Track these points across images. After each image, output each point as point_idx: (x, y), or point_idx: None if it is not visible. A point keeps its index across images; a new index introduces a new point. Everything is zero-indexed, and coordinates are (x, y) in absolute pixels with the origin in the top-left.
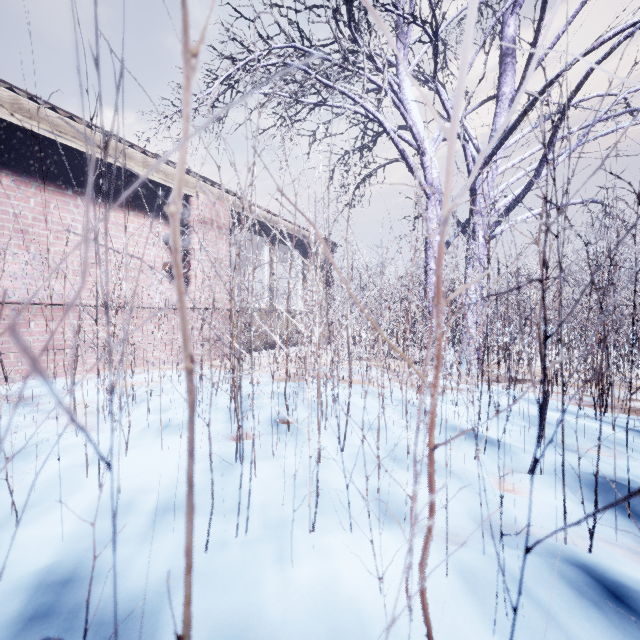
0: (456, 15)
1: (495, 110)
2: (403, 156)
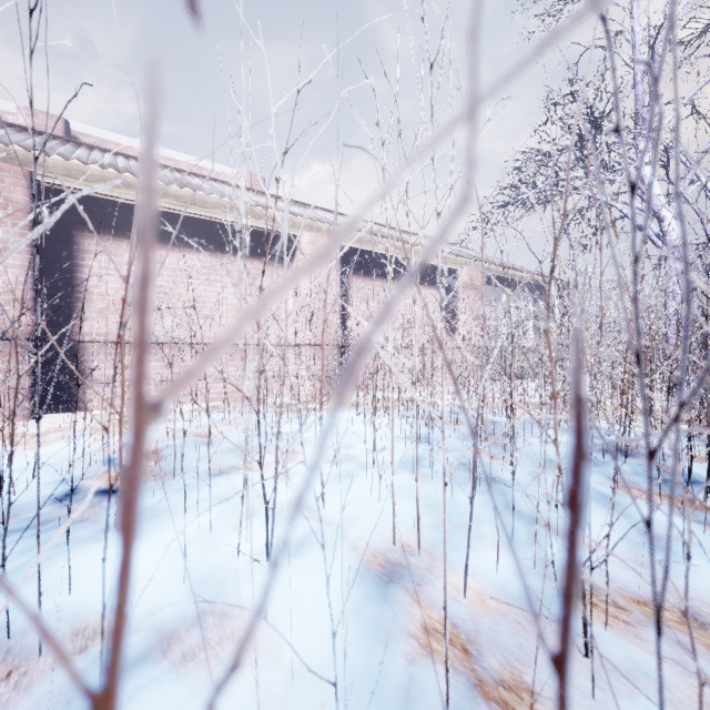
0: (700, 87)
1: None
2: (640, 229)
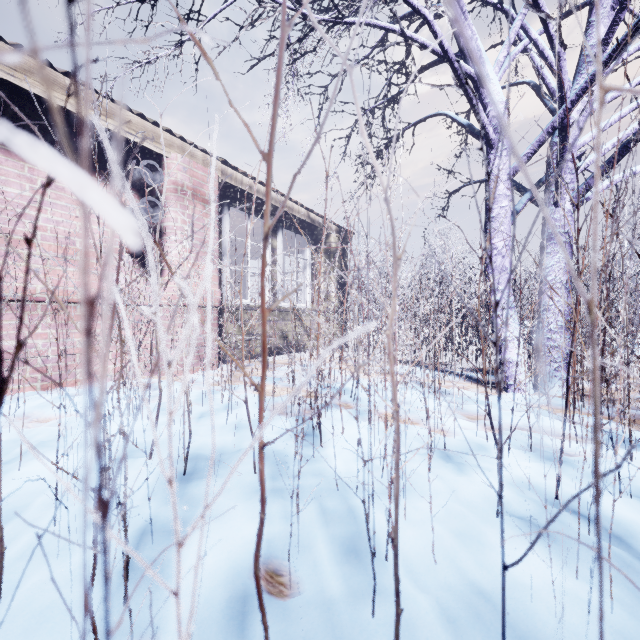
0: None
1: (588, 18)
2: (459, 79)
